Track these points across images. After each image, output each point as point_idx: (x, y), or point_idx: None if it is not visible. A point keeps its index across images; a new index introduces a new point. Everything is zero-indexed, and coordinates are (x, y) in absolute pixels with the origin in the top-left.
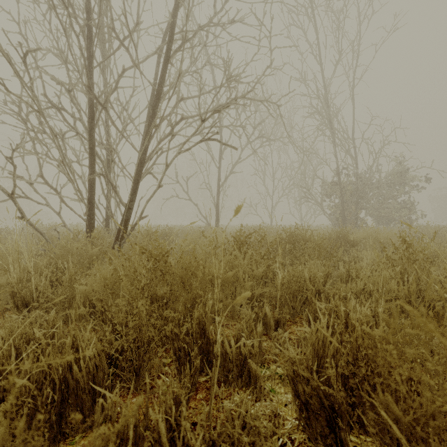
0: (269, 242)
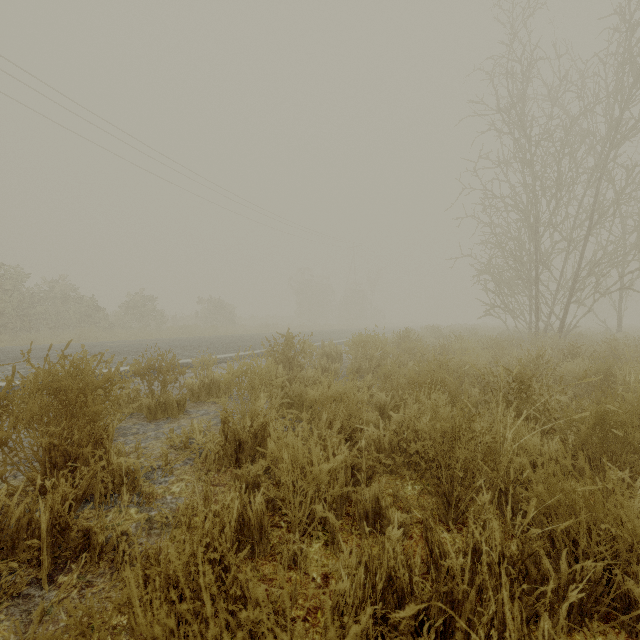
0: None
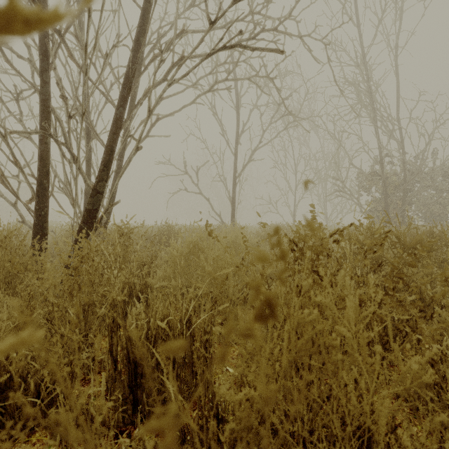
0: (331, 248)
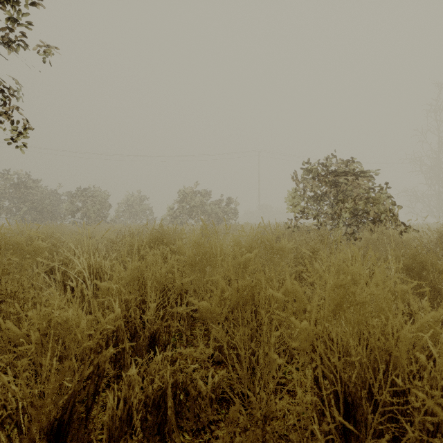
0: None
